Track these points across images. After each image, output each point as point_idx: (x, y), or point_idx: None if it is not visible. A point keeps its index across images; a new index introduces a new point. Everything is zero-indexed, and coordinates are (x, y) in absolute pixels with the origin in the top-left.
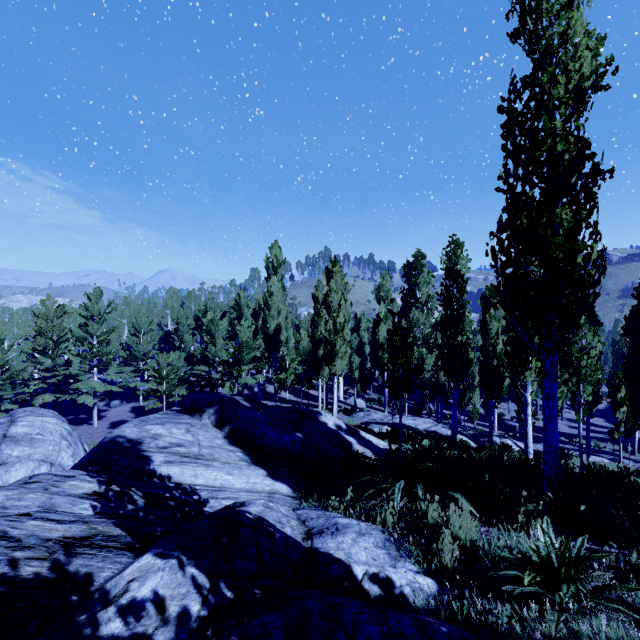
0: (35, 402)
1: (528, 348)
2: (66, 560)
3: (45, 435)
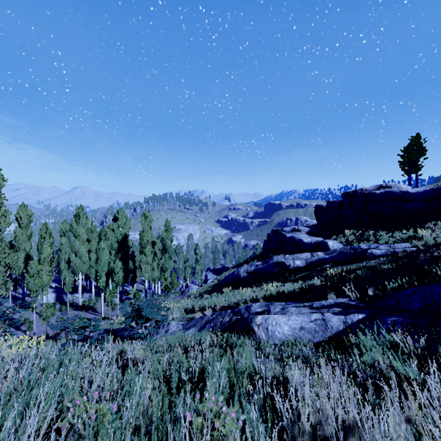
0: None
1: None
2: None
3: None
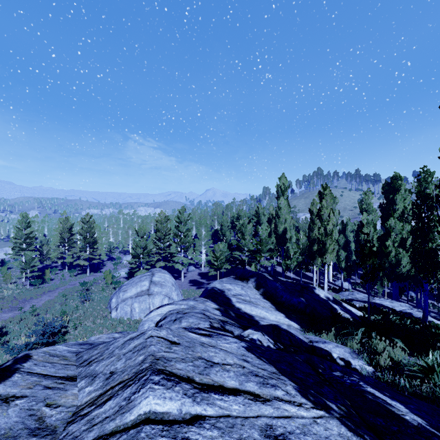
0: (156, 265)
1: None
2: (224, 325)
3: (166, 283)
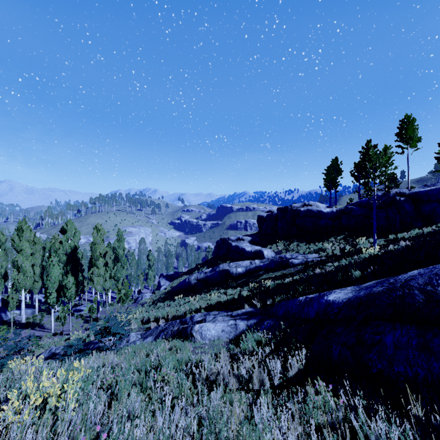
0: None
1: None
2: None
3: None
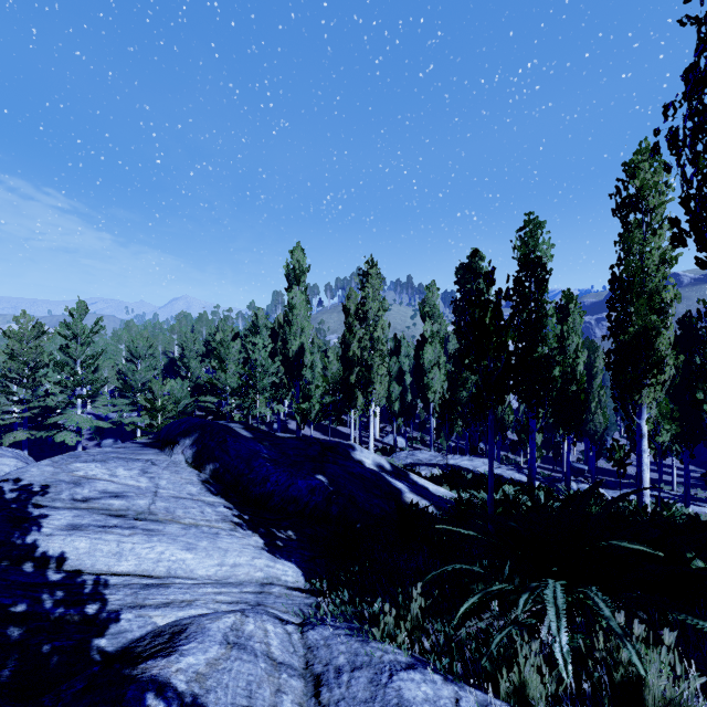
0: (5, 440)
1: (646, 356)
2: None
3: None
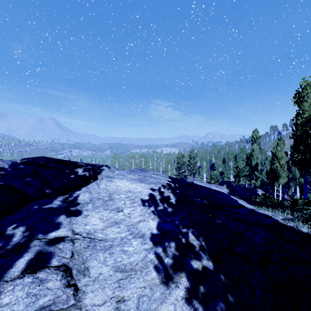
0: None
1: None
2: None
3: None
